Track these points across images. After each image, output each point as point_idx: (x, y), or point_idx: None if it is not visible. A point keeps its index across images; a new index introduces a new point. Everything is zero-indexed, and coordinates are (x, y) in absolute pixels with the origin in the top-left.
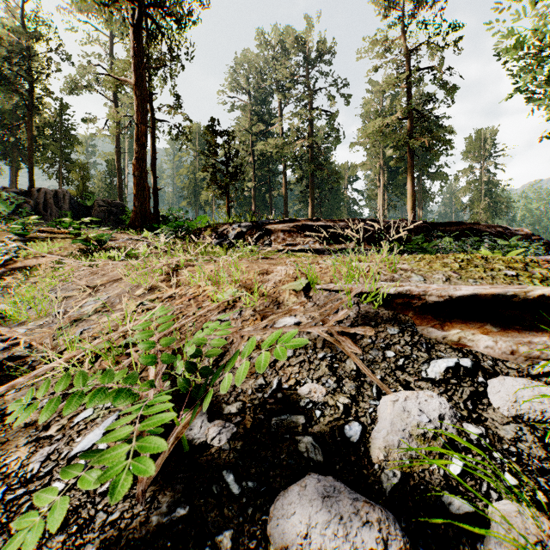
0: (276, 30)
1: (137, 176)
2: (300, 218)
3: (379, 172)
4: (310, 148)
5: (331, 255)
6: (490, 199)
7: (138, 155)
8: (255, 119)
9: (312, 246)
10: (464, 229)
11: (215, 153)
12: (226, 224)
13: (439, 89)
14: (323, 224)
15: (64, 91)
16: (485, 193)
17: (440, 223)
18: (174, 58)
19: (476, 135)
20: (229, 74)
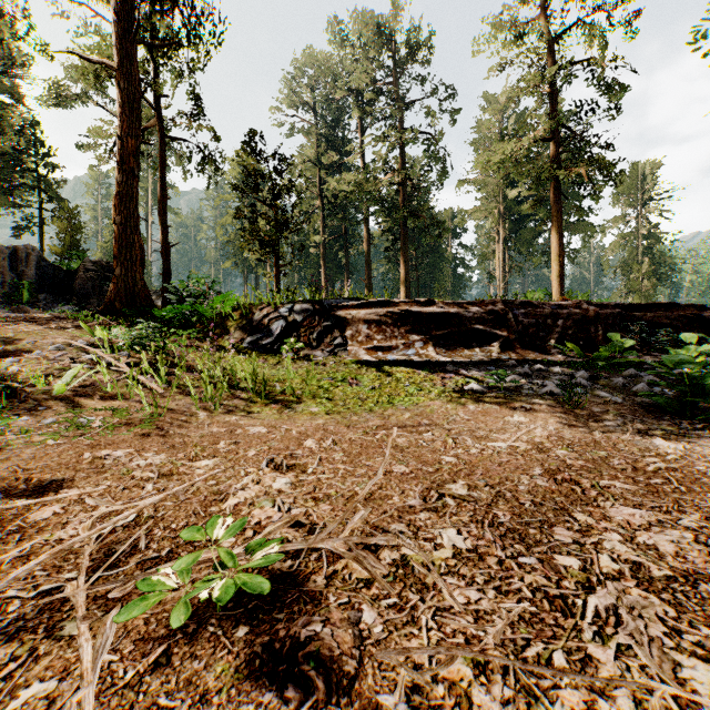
0: (354, 19)
1: (119, 224)
2: (398, 299)
3: (498, 221)
4: (403, 186)
5: (462, 377)
6: (651, 260)
7: (122, 188)
8: (325, 146)
9: (421, 352)
10: (679, 317)
11: (256, 187)
12: (268, 307)
13: (600, 96)
14: (440, 311)
15: (44, 101)
16: (643, 251)
17: (636, 306)
18: (194, 38)
19: (631, 170)
20: (289, 83)
